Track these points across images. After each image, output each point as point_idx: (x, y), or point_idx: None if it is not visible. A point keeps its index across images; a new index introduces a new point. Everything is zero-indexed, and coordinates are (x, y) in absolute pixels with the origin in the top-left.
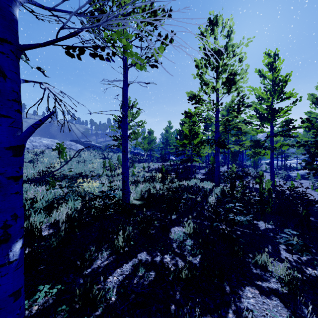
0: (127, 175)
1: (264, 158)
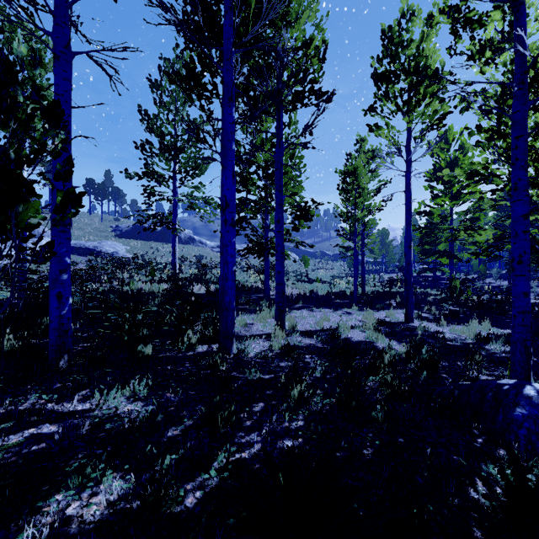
0: (364, 276)
1: None
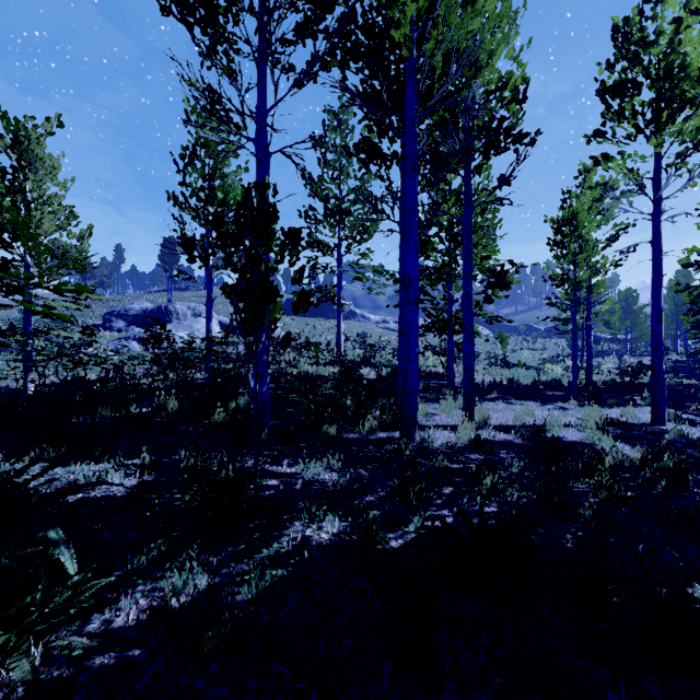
0: (590, 360)
1: None
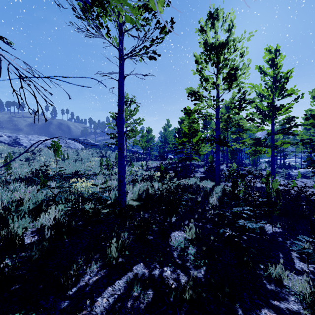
0: (123, 174)
1: (263, 156)
